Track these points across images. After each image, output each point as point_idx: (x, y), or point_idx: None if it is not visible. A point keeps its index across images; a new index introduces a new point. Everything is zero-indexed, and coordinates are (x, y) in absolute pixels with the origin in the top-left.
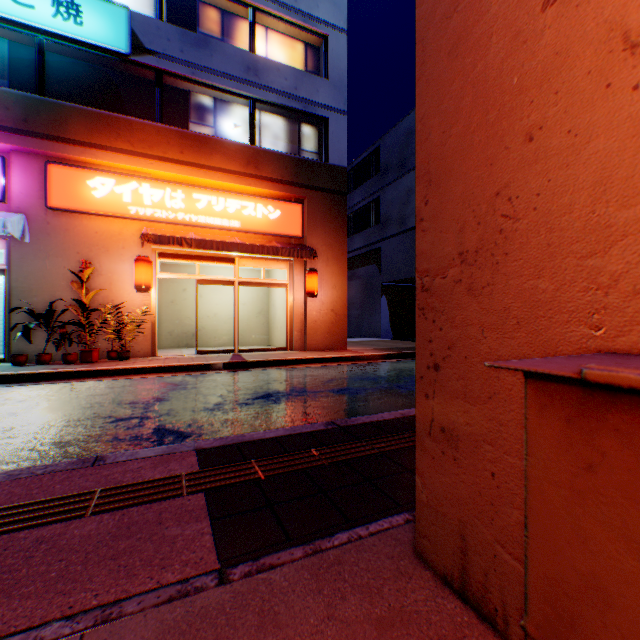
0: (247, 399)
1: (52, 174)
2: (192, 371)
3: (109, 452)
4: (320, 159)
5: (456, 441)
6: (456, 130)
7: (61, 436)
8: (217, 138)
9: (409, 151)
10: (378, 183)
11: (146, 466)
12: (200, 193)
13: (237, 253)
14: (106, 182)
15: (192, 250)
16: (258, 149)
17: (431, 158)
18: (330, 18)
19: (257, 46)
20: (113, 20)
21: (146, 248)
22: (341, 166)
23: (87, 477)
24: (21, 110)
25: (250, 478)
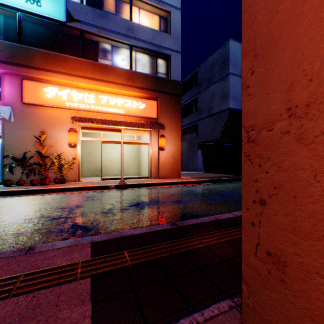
0: (126, 206)
1: (25, 85)
2: (98, 189)
3: (43, 240)
4: (166, 77)
5: (284, 266)
6: (284, 5)
7: (18, 229)
8: (112, 66)
9: (213, 73)
10: (196, 90)
11: (58, 255)
12: (103, 95)
13: (122, 127)
14: (53, 89)
15: (99, 125)
16: (133, 72)
17: (257, 36)
18: (171, 2)
19: (133, 17)
20: (57, 4)
21: (74, 124)
22: (177, 80)
23: (19, 263)
24: (9, 51)
25: (122, 266)
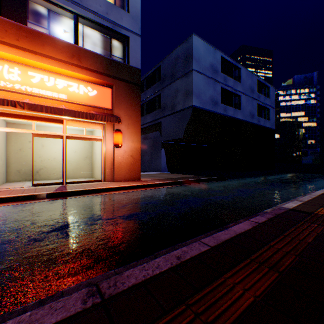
0: (41, 233)
1: None
2: (18, 201)
3: None
4: (124, 62)
5: None
6: None
7: None
8: (48, 35)
9: (177, 68)
10: (160, 86)
11: None
12: (34, 72)
13: (65, 116)
14: None
15: (29, 112)
16: (80, 48)
17: None
18: None
19: None
20: None
21: None
22: (137, 68)
23: None
24: None
25: None
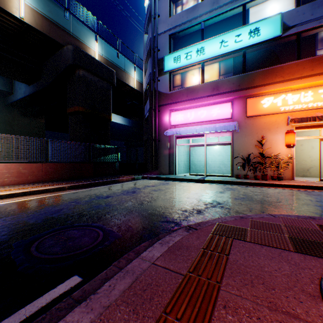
0: None
1: (247, 103)
2: None
3: None
4: None
5: None
6: None
7: (306, 209)
8: None
9: None
10: None
11: None
12: None
13: None
14: (268, 99)
15: (315, 122)
16: None
17: None
18: None
19: None
20: (272, 24)
21: (288, 126)
22: None
23: None
24: (236, 82)
25: None
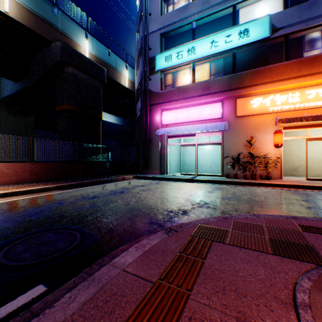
0: None
1: (237, 103)
2: (313, 189)
3: None
4: None
5: None
6: None
7: (291, 208)
8: None
9: None
10: None
11: None
12: (309, 90)
13: None
14: (258, 100)
15: (302, 123)
16: None
17: None
18: None
19: None
20: (261, 25)
21: (276, 126)
22: None
23: None
24: (227, 82)
25: None
